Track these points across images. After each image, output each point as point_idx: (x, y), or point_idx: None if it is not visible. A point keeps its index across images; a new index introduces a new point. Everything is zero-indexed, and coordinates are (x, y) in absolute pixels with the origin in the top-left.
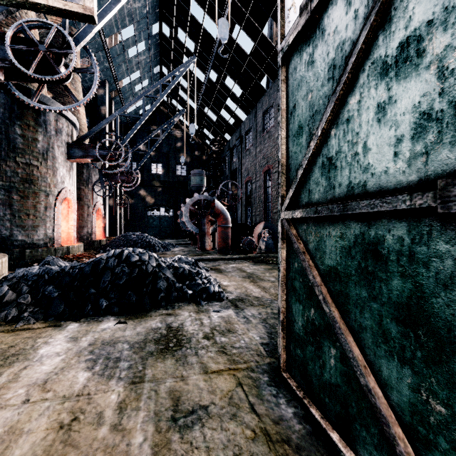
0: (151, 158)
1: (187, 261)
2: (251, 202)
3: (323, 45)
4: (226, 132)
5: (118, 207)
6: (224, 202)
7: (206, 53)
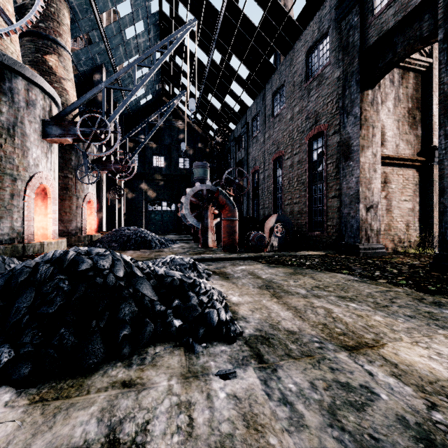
0: (153, 150)
1: (181, 264)
2: (258, 194)
3: None
4: (231, 121)
5: (117, 201)
6: (229, 192)
7: (210, 30)
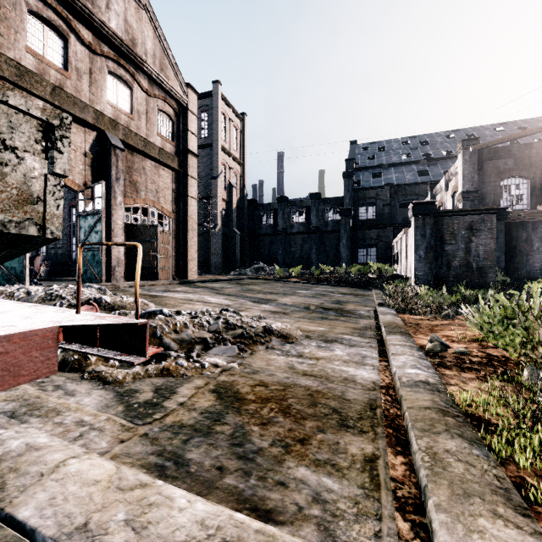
0: None
1: None
2: None
3: (87, 221)
4: None
5: None
6: None
7: None
